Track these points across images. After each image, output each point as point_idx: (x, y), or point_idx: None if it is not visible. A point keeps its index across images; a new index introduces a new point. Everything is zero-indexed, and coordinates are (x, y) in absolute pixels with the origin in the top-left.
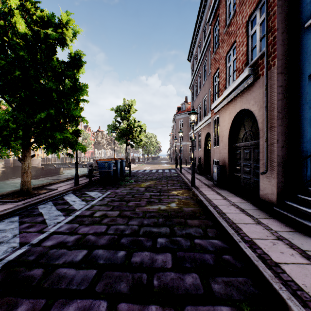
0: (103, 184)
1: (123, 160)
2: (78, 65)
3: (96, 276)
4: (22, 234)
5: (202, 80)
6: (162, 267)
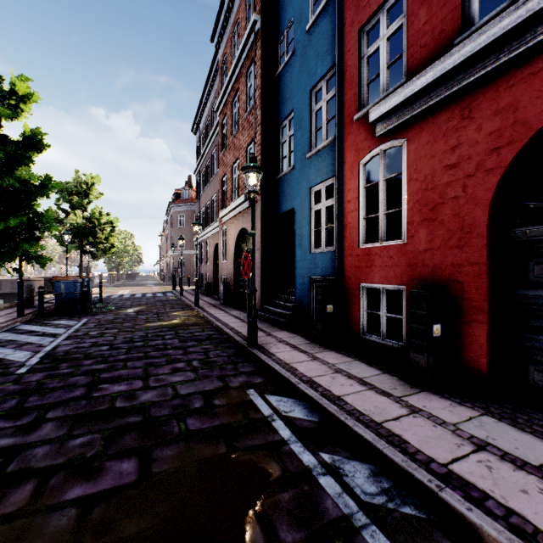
0: (65, 314)
1: (90, 279)
2: (38, 149)
3: (128, 350)
4: (22, 350)
5: (211, 172)
6: (172, 343)
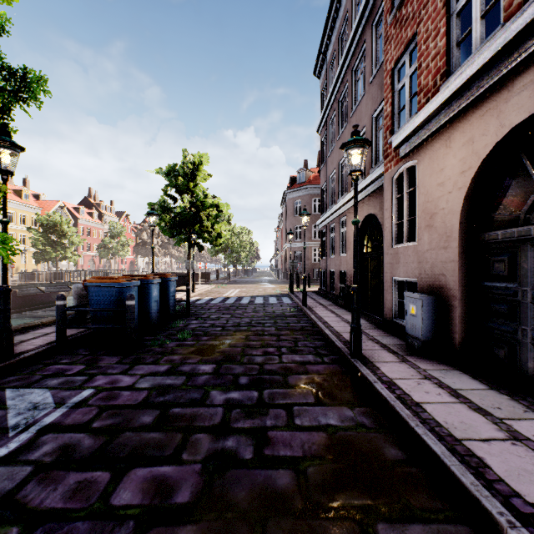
0: (98, 350)
1: (169, 279)
2: None
3: None
4: None
5: (352, 101)
6: None
